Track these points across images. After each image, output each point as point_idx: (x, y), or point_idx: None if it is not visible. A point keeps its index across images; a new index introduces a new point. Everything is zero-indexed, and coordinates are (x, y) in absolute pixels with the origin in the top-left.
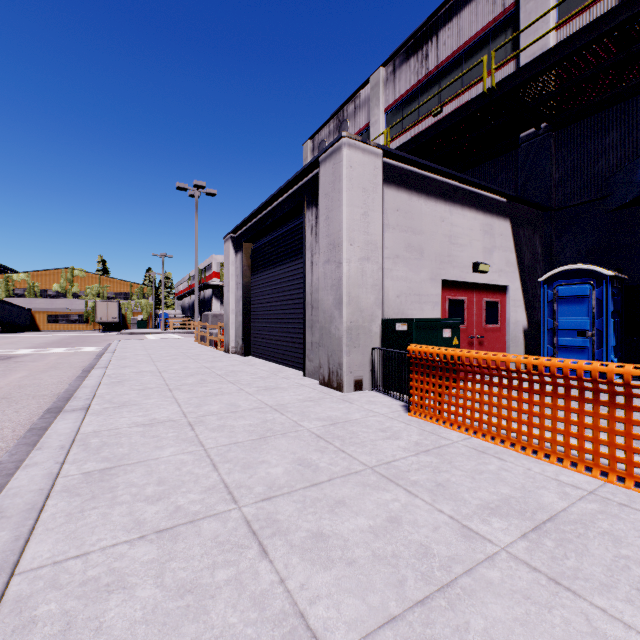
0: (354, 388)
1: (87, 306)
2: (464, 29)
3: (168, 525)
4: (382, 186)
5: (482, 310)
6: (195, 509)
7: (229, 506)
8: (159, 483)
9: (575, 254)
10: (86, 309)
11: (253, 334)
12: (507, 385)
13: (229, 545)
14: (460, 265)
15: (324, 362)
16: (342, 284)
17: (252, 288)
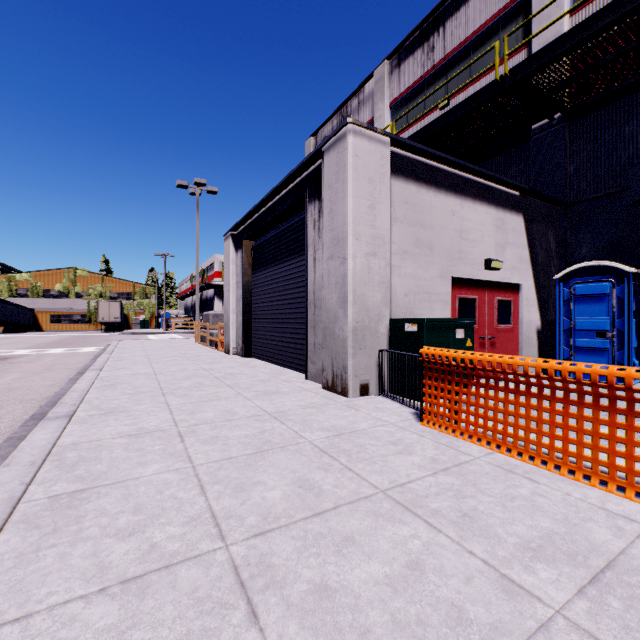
0: (360, 393)
1: (90, 306)
2: (472, 18)
3: (137, 572)
4: (389, 177)
5: (494, 309)
6: (173, 548)
7: (214, 544)
8: (135, 511)
9: (591, 251)
10: (89, 309)
11: (254, 334)
12: (537, 394)
13: (210, 603)
14: (471, 262)
15: (327, 365)
16: (347, 281)
17: (253, 287)
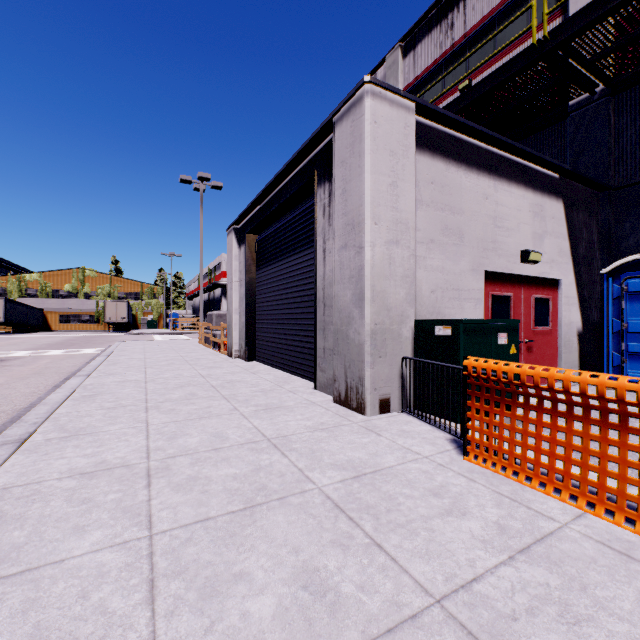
0: (379, 410)
1: (98, 306)
2: None
3: None
4: (414, 150)
5: (531, 309)
6: None
7: None
8: None
9: None
10: (97, 309)
11: (258, 336)
12: None
13: None
14: (506, 253)
15: (340, 374)
16: (364, 275)
17: (257, 285)
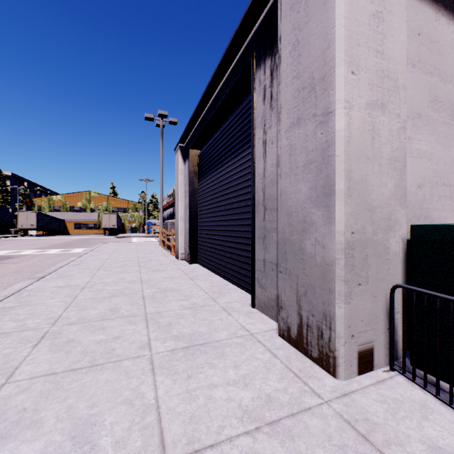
0: (358, 368)
1: (99, 217)
2: None
3: None
4: None
5: None
6: None
7: None
8: None
9: None
10: (98, 219)
11: (199, 241)
12: None
13: None
14: None
15: (289, 301)
16: (333, 154)
17: (198, 195)
